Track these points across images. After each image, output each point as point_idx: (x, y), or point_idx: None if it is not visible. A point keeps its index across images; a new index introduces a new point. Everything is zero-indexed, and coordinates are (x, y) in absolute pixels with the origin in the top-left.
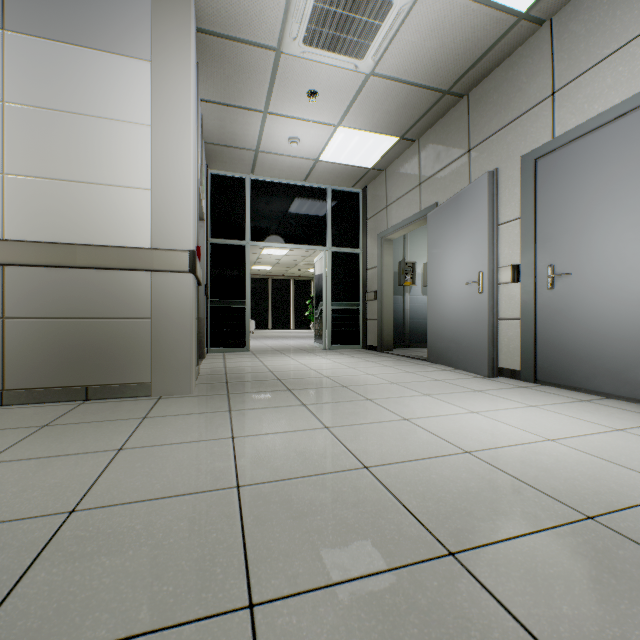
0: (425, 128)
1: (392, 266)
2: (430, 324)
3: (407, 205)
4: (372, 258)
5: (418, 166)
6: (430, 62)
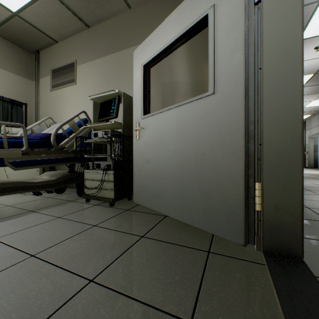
0: (318, 113)
1: (313, 144)
2: (318, 160)
3: (315, 130)
4: (306, 142)
5: (317, 121)
6: (311, 110)
